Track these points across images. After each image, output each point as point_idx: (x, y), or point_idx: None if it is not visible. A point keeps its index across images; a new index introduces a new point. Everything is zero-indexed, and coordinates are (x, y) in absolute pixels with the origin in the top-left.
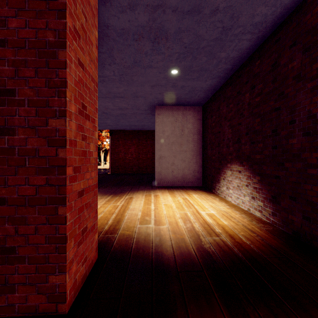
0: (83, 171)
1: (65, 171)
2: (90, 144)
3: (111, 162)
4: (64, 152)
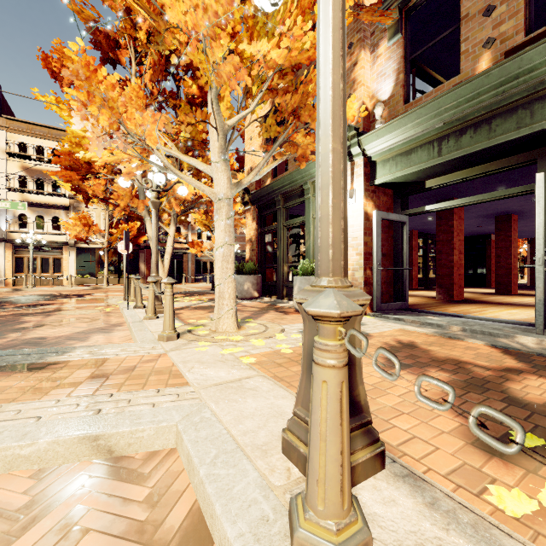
0: (514, 270)
1: (511, 269)
2: (515, 264)
3: (529, 273)
4: (511, 266)
